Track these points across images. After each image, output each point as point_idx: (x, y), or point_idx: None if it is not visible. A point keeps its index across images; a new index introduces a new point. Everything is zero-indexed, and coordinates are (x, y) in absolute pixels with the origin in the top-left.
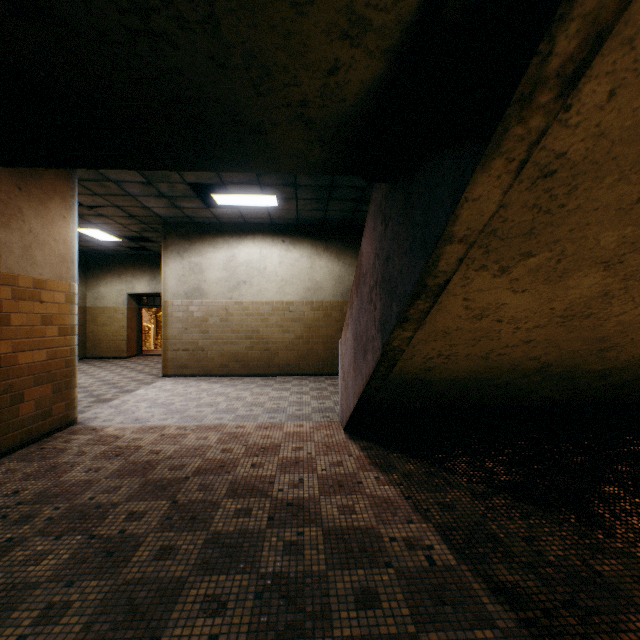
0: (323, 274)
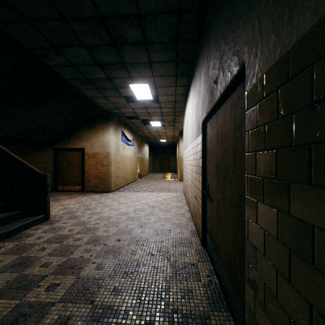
0: (193, 114)
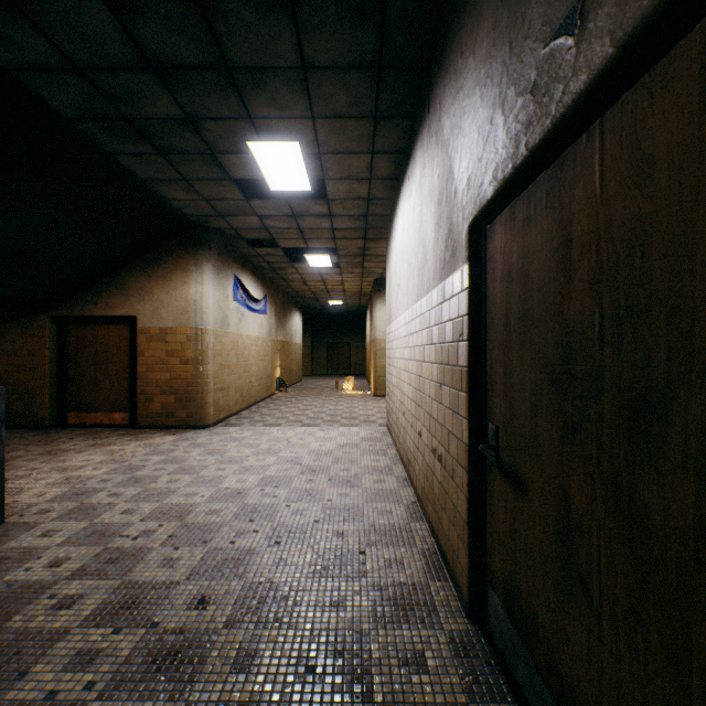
0: (426, 216)
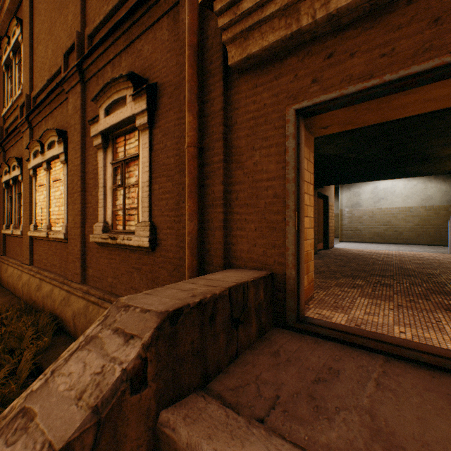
0: (433, 191)
